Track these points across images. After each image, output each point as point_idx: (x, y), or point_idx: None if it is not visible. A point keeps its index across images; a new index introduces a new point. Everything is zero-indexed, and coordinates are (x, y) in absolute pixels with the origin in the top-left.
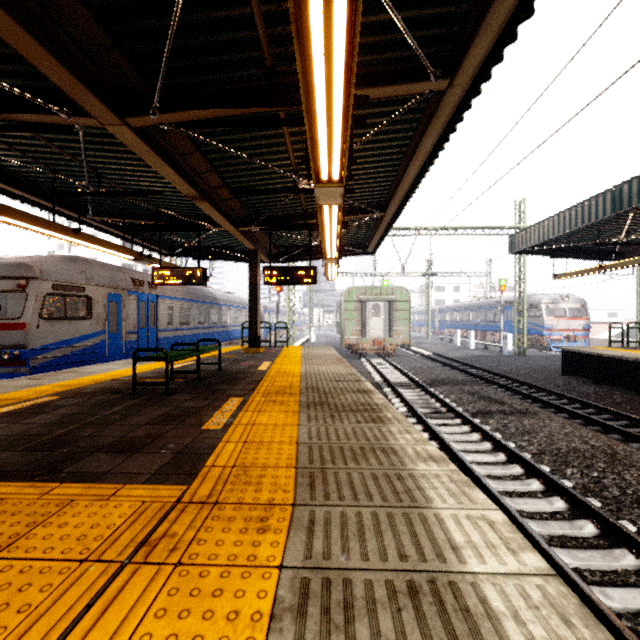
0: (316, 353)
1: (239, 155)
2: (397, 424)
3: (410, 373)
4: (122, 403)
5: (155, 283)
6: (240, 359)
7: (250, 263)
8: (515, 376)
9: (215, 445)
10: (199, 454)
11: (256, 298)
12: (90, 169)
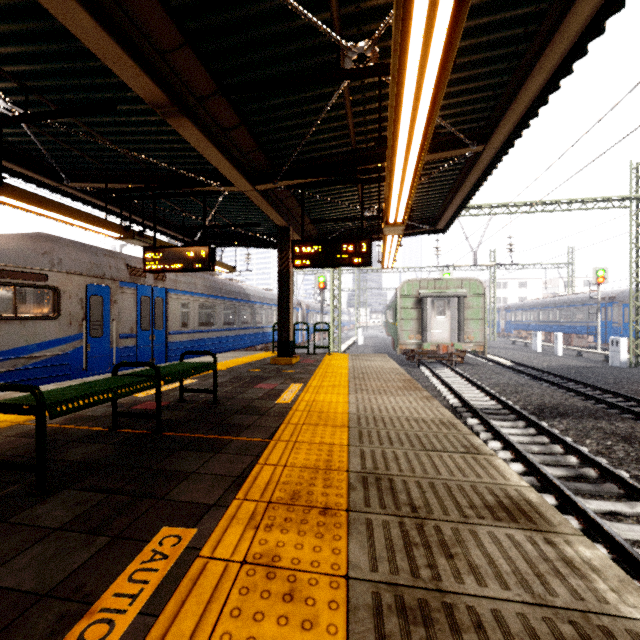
0: (369, 366)
1: None
2: None
3: (495, 391)
4: None
5: (147, 269)
6: (260, 376)
7: (280, 244)
8: None
9: None
10: None
11: (288, 291)
12: (4, 74)
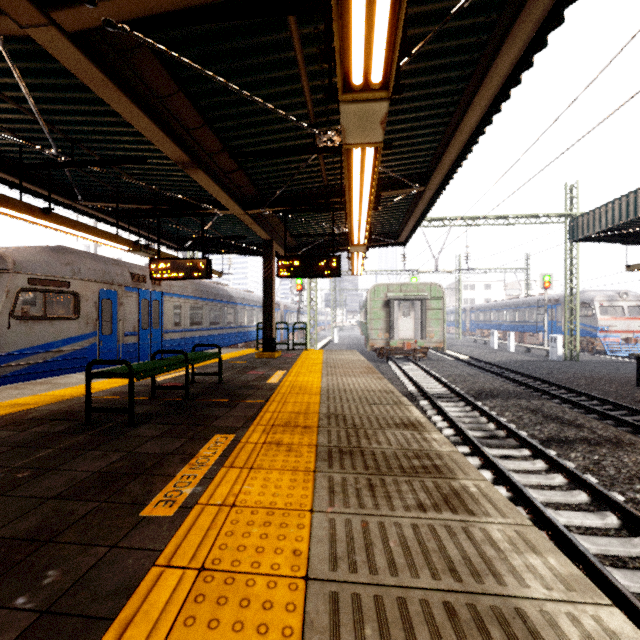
0: (340, 359)
1: (233, 88)
2: (496, 515)
3: (447, 381)
4: (58, 442)
5: (153, 277)
6: (250, 366)
7: (264, 255)
8: (575, 386)
9: (138, 578)
10: (87, 618)
11: (271, 295)
12: (59, 132)
